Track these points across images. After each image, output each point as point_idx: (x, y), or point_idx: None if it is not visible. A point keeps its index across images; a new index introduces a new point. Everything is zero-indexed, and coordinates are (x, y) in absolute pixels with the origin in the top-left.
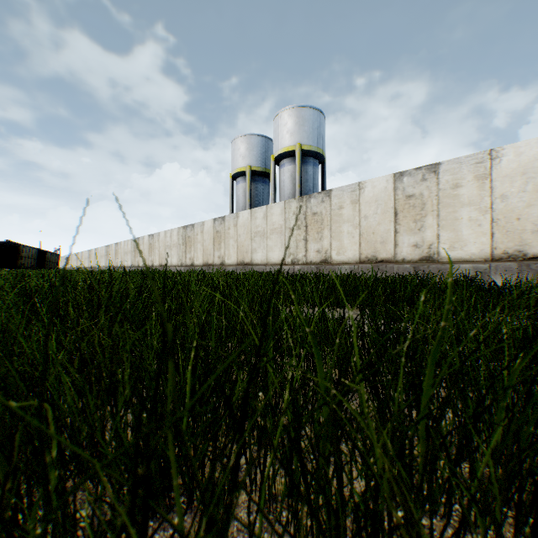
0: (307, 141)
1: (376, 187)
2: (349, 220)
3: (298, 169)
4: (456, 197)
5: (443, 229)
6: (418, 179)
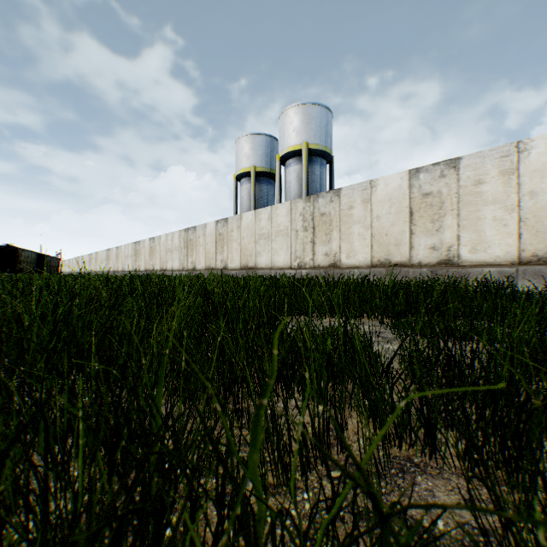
0: (314, 140)
1: (389, 184)
2: (360, 221)
3: (304, 169)
4: (479, 194)
5: (464, 229)
6: (435, 175)
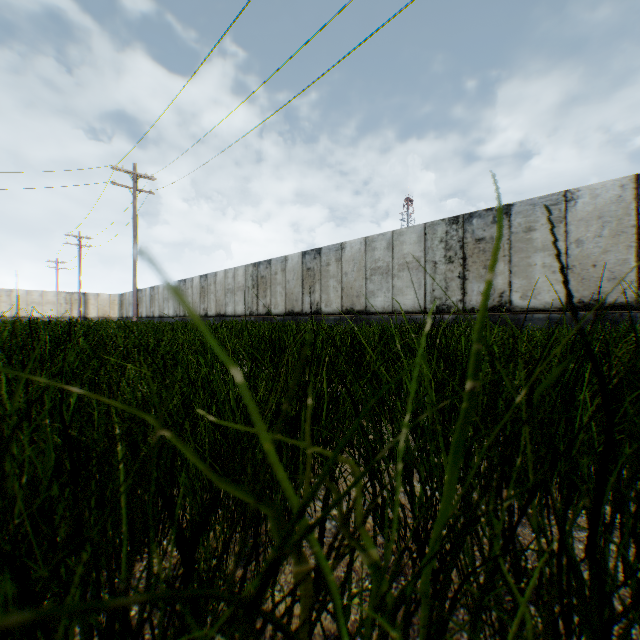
0: None
1: None
2: None
3: None
4: (2, 299)
5: None
6: None
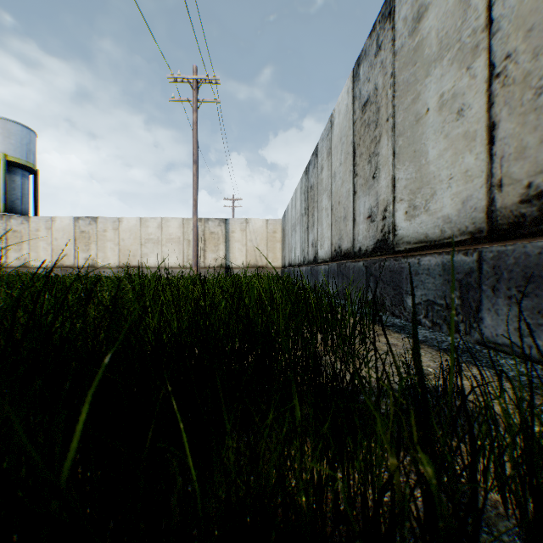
0: (15, 154)
1: (64, 222)
2: (45, 240)
3: (3, 177)
4: (106, 236)
5: (100, 251)
6: (88, 223)
